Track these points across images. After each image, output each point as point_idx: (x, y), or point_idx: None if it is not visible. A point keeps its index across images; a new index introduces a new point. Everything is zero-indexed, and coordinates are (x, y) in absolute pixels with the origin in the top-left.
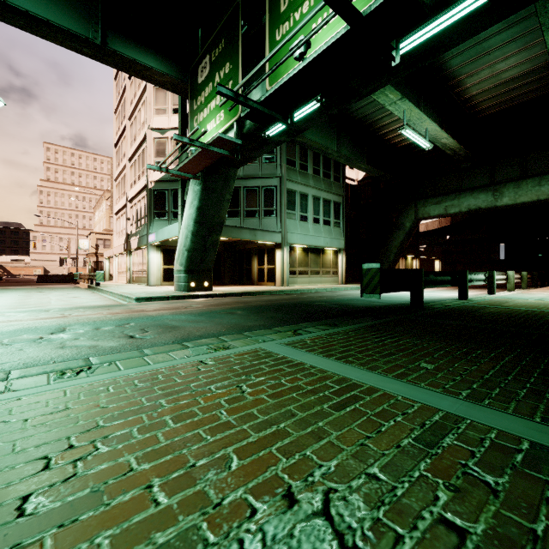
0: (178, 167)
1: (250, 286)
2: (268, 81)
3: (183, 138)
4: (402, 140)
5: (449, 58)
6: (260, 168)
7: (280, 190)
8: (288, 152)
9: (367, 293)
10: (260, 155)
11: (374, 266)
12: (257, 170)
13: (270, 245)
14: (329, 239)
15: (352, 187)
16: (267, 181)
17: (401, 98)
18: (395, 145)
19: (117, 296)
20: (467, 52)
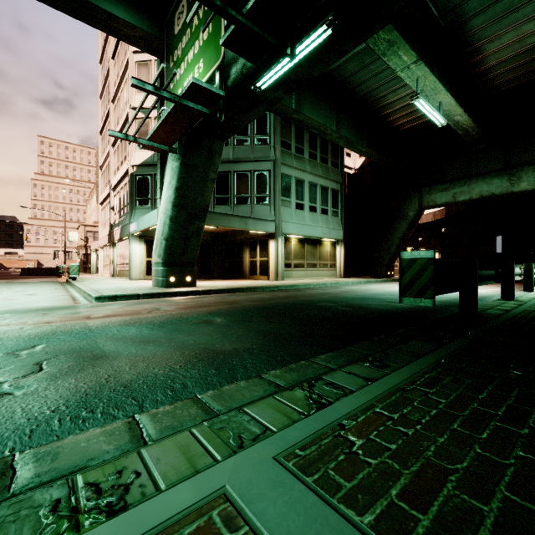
0: (149, 135)
1: (241, 281)
2: None
3: (145, 85)
4: (406, 122)
5: (469, 17)
6: (252, 150)
7: (273, 175)
8: (283, 133)
9: (410, 297)
10: (250, 121)
11: (422, 254)
12: (249, 152)
13: (263, 236)
14: (327, 229)
15: (349, 176)
16: (259, 165)
17: (416, 60)
18: (398, 128)
19: (82, 293)
20: (493, 9)
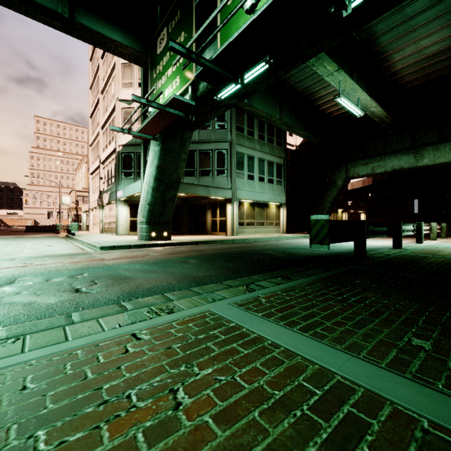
0: (139, 129)
1: (205, 236)
2: (220, 44)
3: (140, 99)
4: (335, 110)
5: (379, 35)
6: (213, 134)
7: (230, 153)
8: (237, 120)
9: (315, 244)
10: (212, 118)
11: (322, 217)
12: (211, 135)
13: (222, 200)
14: (273, 195)
15: (291, 151)
16: (219, 145)
17: (337, 69)
18: (329, 115)
19: (86, 244)
20: (396, 29)
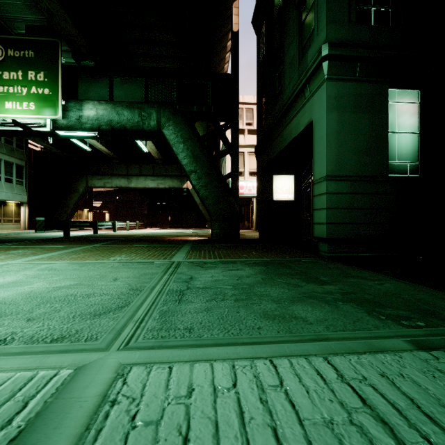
0: None
1: None
2: None
3: None
4: None
5: None
6: None
7: None
8: None
9: (39, 231)
10: None
11: (42, 219)
12: None
13: None
14: (12, 194)
15: (35, 152)
16: None
17: None
18: None
19: None
20: None
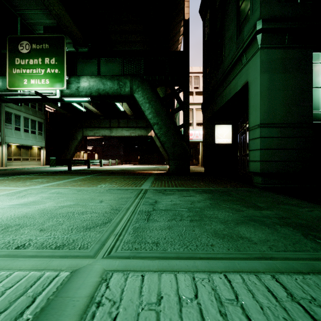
0: None
1: None
2: (8, 85)
3: None
4: None
5: None
6: None
7: None
8: None
9: (52, 166)
10: None
11: (54, 158)
12: None
13: None
14: (35, 141)
15: (50, 113)
16: None
17: None
18: None
19: None
20: None
